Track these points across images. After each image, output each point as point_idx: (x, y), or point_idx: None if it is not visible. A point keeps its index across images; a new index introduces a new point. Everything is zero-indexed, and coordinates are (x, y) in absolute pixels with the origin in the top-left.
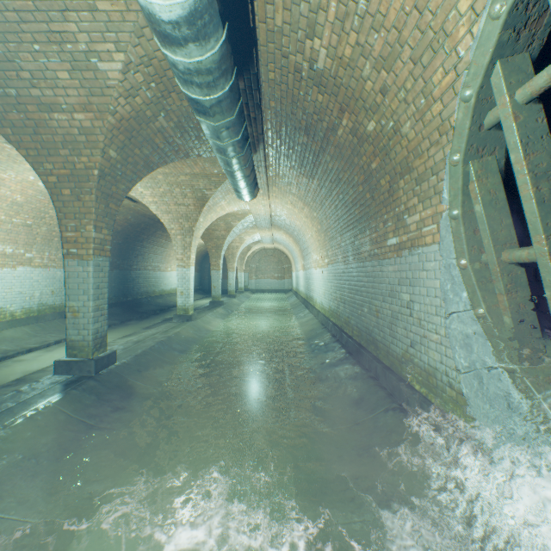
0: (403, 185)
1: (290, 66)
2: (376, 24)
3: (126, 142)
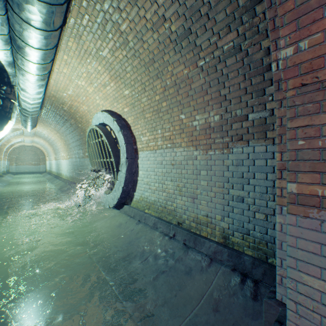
0: None
1: (56, 105)
2: (78, 112)
3: None
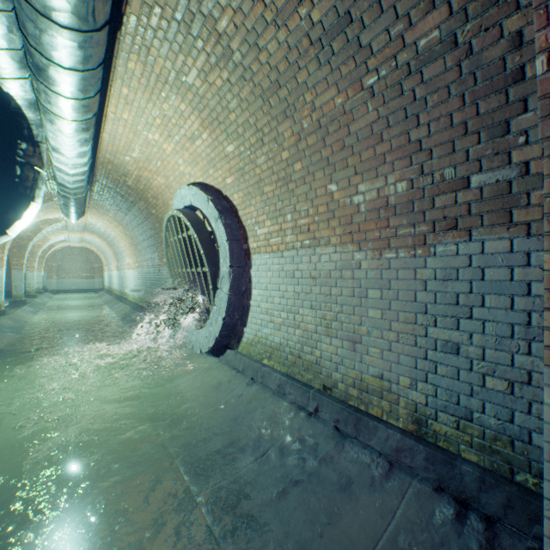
0: None
1: (114, 177)
2: (151, 189)
3: None
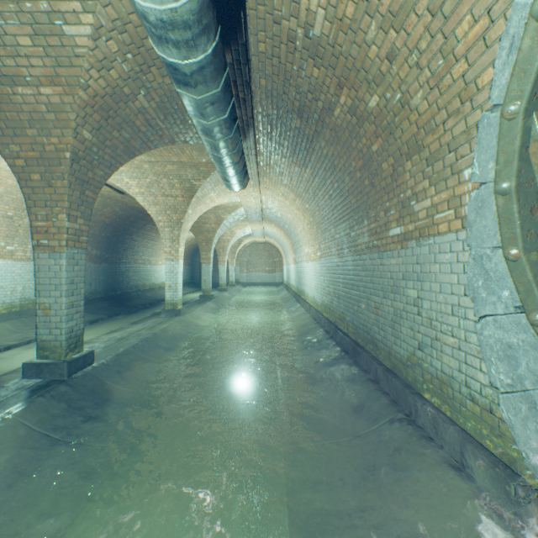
0: (410, 167)
1: (283, 35)
2: None
3: (102, 122)
